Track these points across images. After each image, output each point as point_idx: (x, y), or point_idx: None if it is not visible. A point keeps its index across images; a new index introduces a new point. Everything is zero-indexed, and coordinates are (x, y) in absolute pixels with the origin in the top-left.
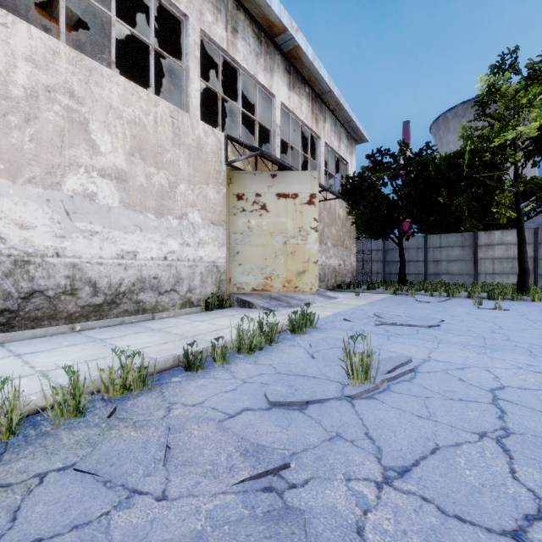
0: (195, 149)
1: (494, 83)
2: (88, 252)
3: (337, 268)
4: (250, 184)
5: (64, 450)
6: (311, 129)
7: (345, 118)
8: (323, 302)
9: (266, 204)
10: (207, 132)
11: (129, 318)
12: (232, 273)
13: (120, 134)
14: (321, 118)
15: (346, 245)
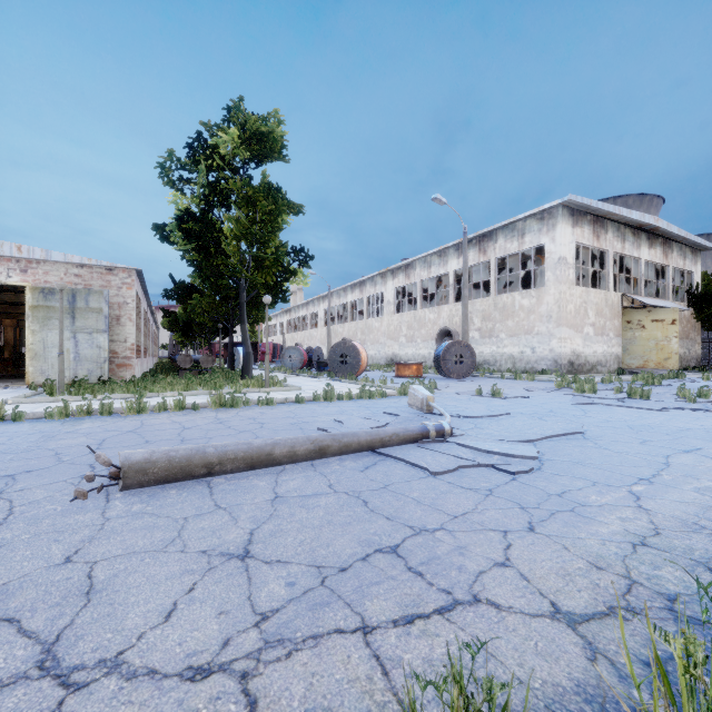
0: (611, 305)
1: None
2: (587, 352)
3: (682, 355)
4: (634, 316)
5: None
6: (662, 264)
7: (690, 243)
8: None
9: (644, 325)
10: (614, 296)
11: (599, 374)
12: (624, 359)
13: (593, 310)
14: (669, 252)
15: (691, 337)
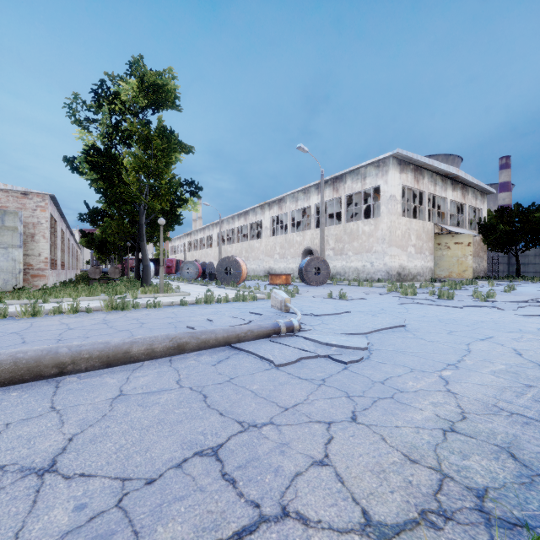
0: (426, 232)
1: None
2: (410, 266)
3: (475, 268)
4: (443, 239)
5: None
6: (461, 203)
7: (480, 188)
8: None
9: (449, 246)
10: (429, 225)
11: (418, 282)
12: (435, 271)
13: (414, 234)
14: (466, 194)
15: (480, 255)
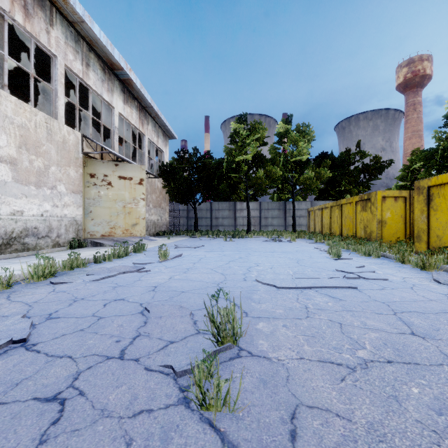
0: (61, 143)
1: (236, 129)
2: None
3: (156, 221)
4: (100, 168)
5: (76, 275)
6: (139, 129)
7: (162, 124)
8: (148, 242)
9: (111, 182)
10: (69, 132)
11: (22, 253)
12: (86, 225)
13: (13, 134)
14: (145, 122)
15: (163, 206)
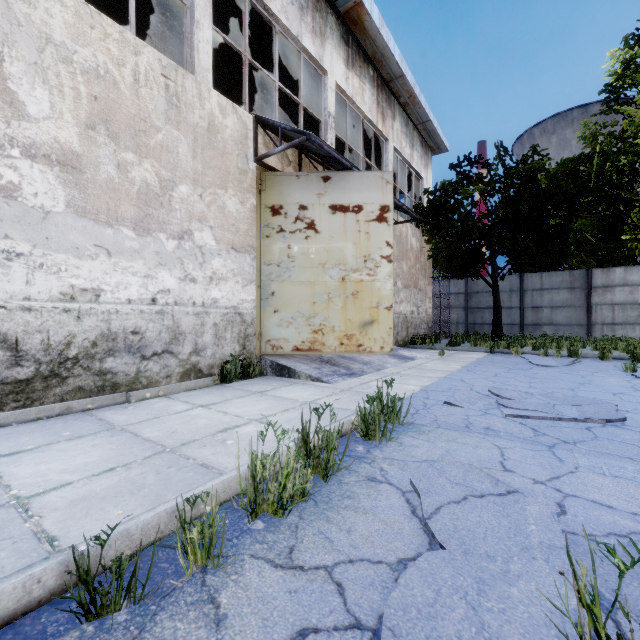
0: (204, 132)
1: (635, 56)
2: (1, 289)
3: (409, 316)
4: (291, 191)
5: None
6: (376, 128)
7: (420, 117)
8: (397, 366)
9: (315, 221)
10: (224, 109)
11: (82, 401)
12: (264, 324)
13: (68, 89)
14: (389, 113)
15: (420, 286)
